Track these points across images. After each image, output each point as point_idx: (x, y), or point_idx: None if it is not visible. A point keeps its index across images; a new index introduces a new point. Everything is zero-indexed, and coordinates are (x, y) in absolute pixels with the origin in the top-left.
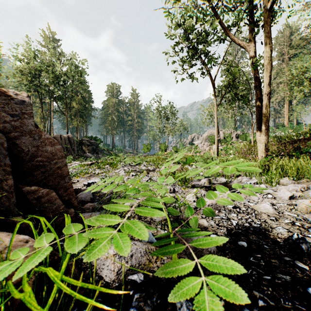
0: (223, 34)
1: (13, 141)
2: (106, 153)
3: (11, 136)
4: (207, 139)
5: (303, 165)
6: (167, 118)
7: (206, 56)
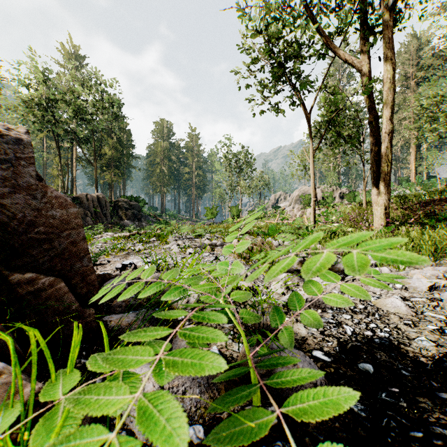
0: (322, 46)
1: (1, 201)
2: (153, 220)
3: None
4: (298, 200)
5: (443, 238)
6: (241, 169)
7: (298, 78)
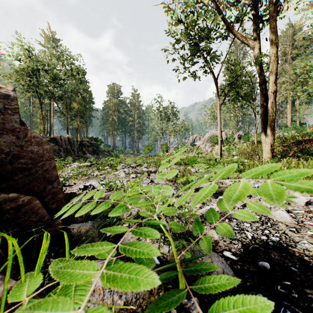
0: (226, 31)
1: None
2: (107, 154)
3: None
4: (209, 140)
5: None
6: (169, 118)
7: (209, 54)
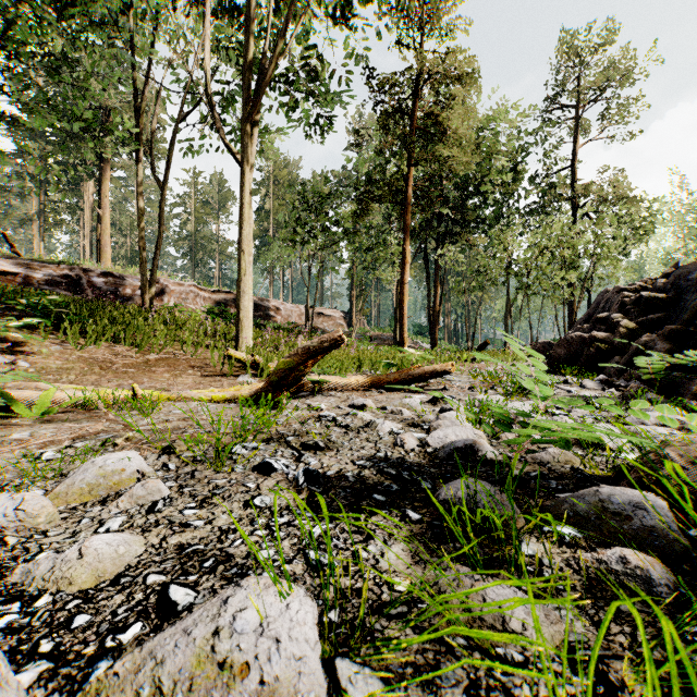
0: None
1: None
2: None
3: None
4: None
5: None
6: None
7: None
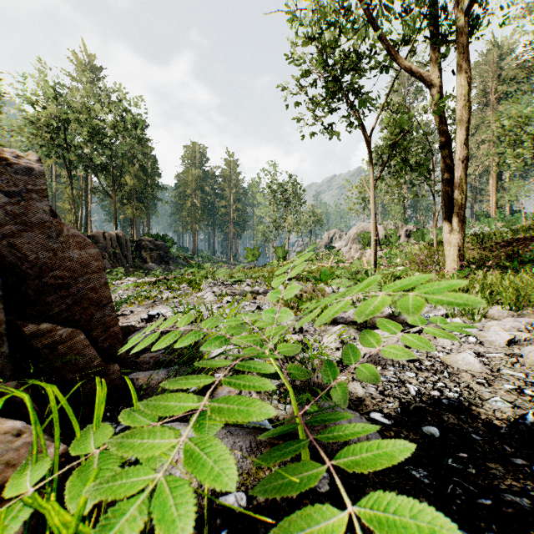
0: (384, 56)
1: (10, 240)
2: (183, 263)
3: (6, 231)
4: (356, 239)
5: (527, 284)
6: (288, 203)
7: (356, 94)
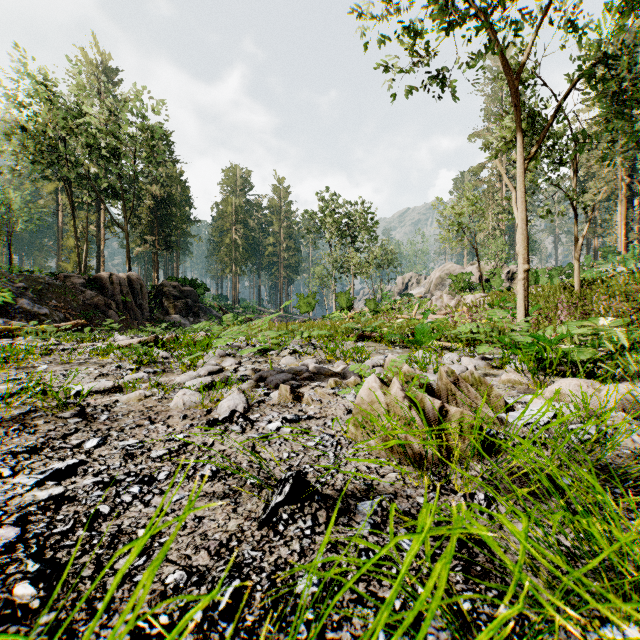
0: None
1: None
2: (218, 315)
3: None
4: (439, 285)
5: None
6: (353, 237)
7: None
